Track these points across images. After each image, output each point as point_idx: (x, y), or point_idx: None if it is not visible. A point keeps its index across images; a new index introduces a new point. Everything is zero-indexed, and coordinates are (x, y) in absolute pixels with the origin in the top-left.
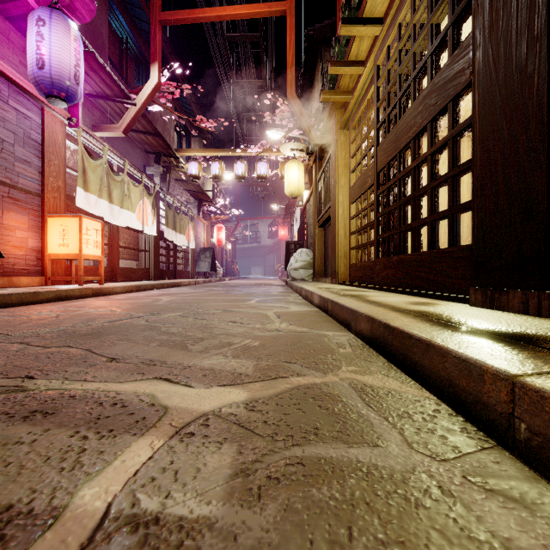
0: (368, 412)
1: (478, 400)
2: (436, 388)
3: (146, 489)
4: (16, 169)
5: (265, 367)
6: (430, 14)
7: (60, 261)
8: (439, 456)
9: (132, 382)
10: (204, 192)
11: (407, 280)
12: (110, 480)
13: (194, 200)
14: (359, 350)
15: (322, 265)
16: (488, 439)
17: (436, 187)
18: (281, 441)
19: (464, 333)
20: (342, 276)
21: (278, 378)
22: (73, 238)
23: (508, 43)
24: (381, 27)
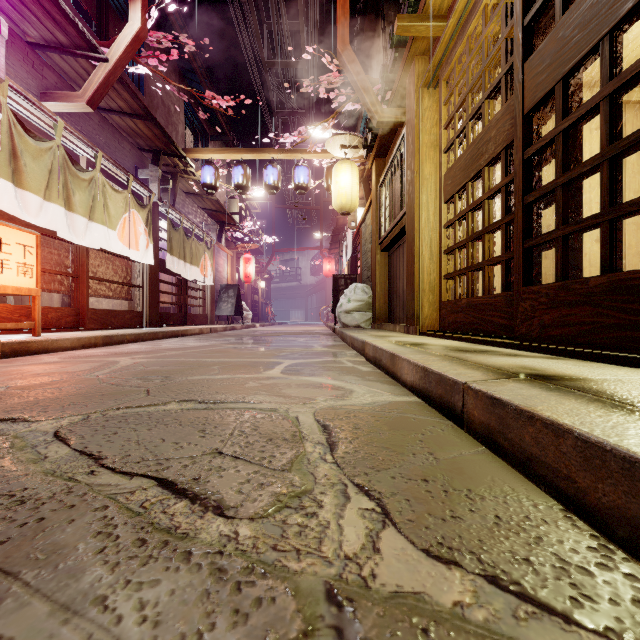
0: None
1: None
2: None
3: None
4: None
5: None
6: None
7: None
8: None
9: None
10: (225, 212)
11: None
12: None
13: (213, 222)
14: None
15: (386, 305)
16: None
17: None
18: None
19: None
20: (426, 321)
21: None
22: None
23: None
24: None
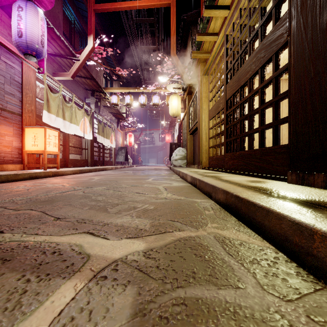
0: (229, 259)
1: (308, 253)
2: (274, 241)
3: None
4: (5, 99)
5: (158, 224)
6: (260, 0)
7: (33, 155)
8: (285, 297)
9: (68, 236)
10: (120, 114)
11: (245, 167)
12: (39, 320)
13: (115, 118)
14: (218, 212)
15: (192, 157)
16: (318, 282)
17: (264, 109)
18: (169, 283)
19: (291, 202)
20: (204, 164)
21: (166, 232)
22: (40, 141)
23: (314, 14)
24: (229, 11)
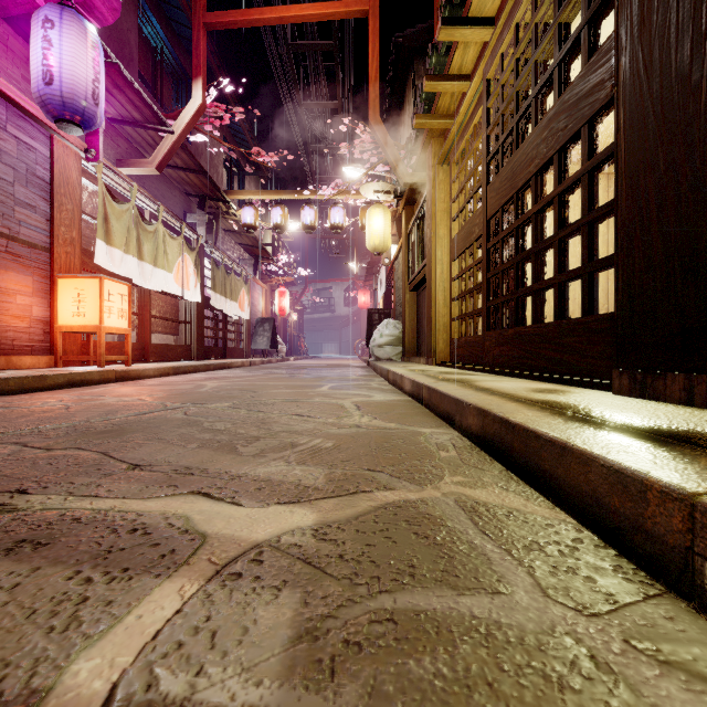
0: (483, 541)
1: (638, 527)
2: (575, 508)
3: (169, 661)
4: (17, 216)
5: (341, 477)
6: (557, 10)
7: (75, 336)
8: (587, 609)
9: (160, 499)
10: (261, 247)
11: (527, 360)
12: (118, 647)
13: (249, 257)
14: (467, 453)
15: (415, 340)
16: (654, 583)
17: (566, 238)
18: (363, 585)
19: (612, 431)
20: (441, 355)
21: (358, 493)
22: (91, 305)
23: (665, 43)
24: (493, 30)
